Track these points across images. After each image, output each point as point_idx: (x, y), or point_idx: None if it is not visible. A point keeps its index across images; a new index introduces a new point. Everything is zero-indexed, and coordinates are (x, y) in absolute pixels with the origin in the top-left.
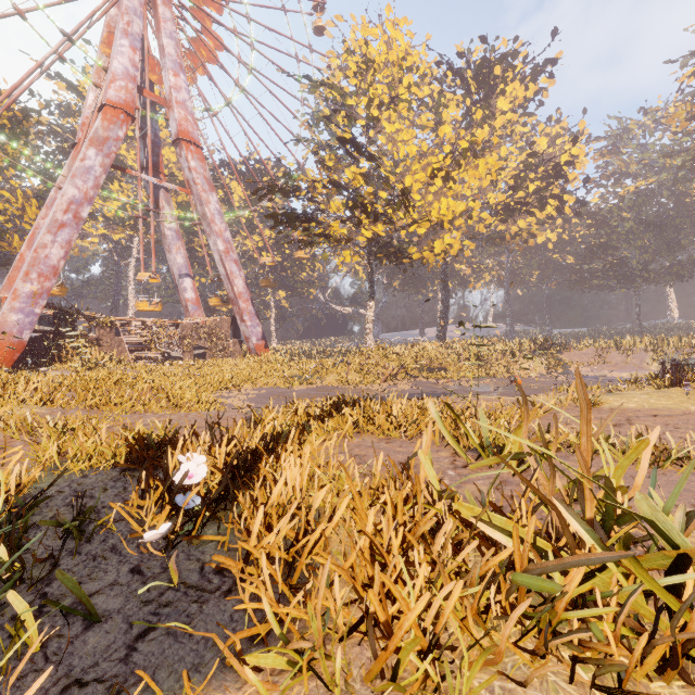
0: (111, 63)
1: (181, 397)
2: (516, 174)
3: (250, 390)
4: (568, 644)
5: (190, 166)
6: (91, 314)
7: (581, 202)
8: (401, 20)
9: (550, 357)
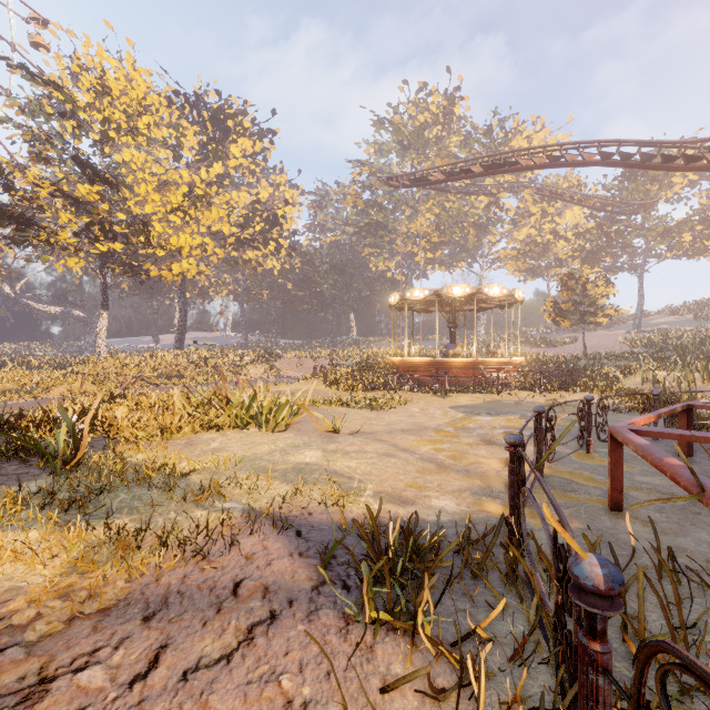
0: None
1: None
2: (246, 214)
3: None
4: (211, 425)
5: None
6: None
7: (292, 248)
8: (141, 68)
9: (268, 364)
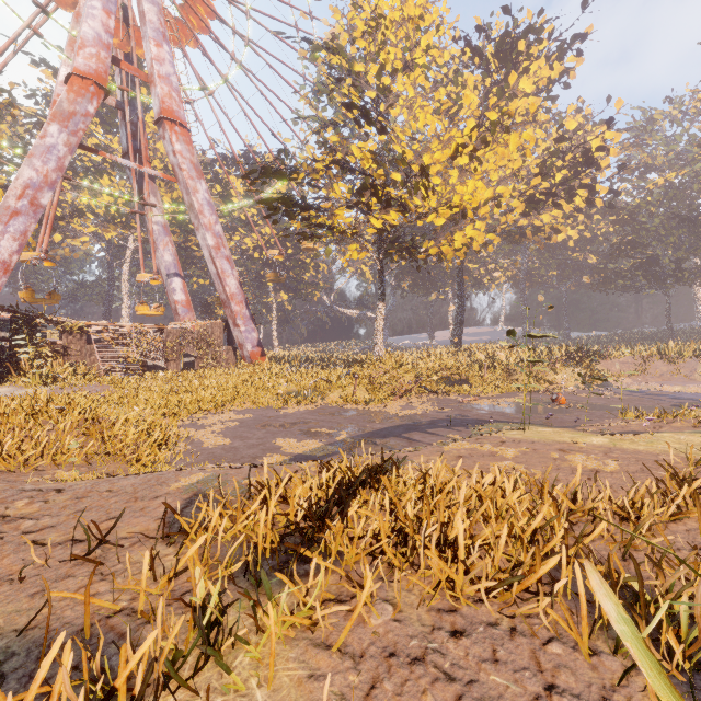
0: (80, 28)
1: (125, 436)
2: (541, 161)
3: (234, 413)
4: None
5: (175, 149)
6: (57, 318)
7: (614, 193)
8: None
9: (585, 367)
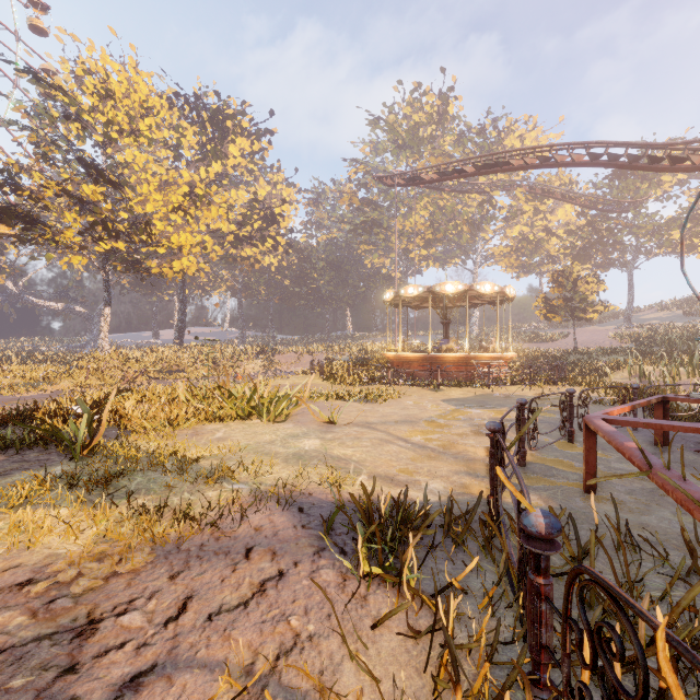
0: None
1: None
2: (244, 212)
3: None
4: (215, 416)
5: None
6: None
7: (289, 245)
8: (144, 72)
9: (266, 359)
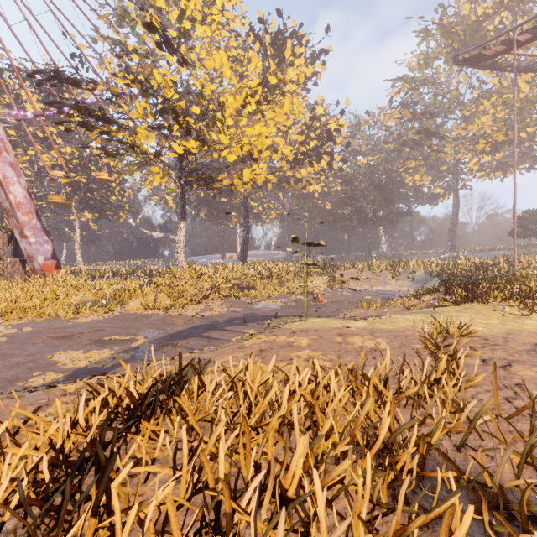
0: None
1: None
2: (302, 131)
3: (5, 327)
4: None
5: None
6: None
7: (344, 161)
8: None
9: (330, 276)
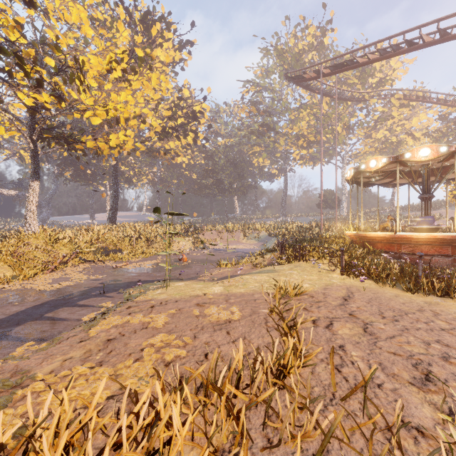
0: None
1: None
2: (170, 107)
3: None
4: None
5: None
6: None
7: (206, 139)
8: None
9: (194, 237)
